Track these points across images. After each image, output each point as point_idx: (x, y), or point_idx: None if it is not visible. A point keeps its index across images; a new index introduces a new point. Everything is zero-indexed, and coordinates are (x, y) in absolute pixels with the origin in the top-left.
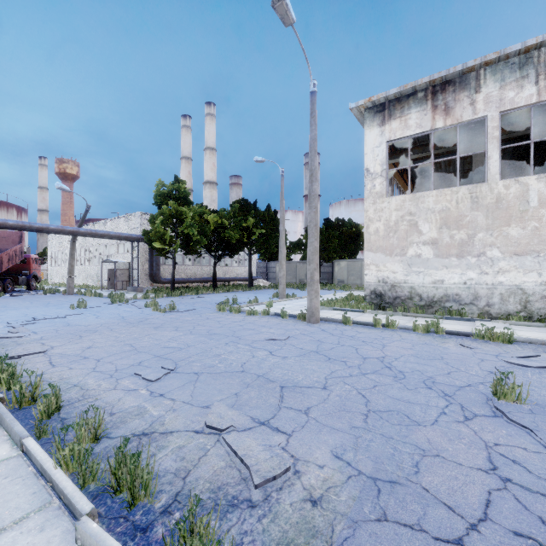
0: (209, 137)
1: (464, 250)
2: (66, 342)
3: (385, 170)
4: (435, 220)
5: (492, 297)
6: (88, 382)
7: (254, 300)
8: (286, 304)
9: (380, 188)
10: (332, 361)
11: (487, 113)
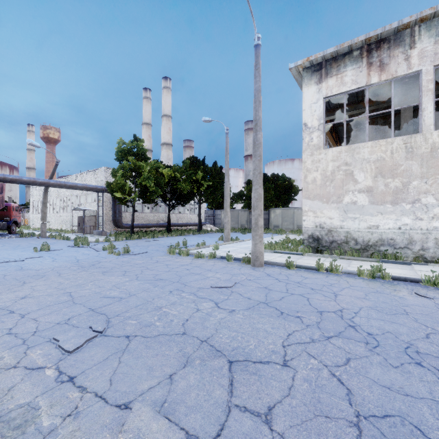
0: (165, 106)
1: (399, 197)
2: (4, 290)
3: (322, 124)
4: (370, 169)
5: (427, 241)
6: None
7: (202, 243)
8: (230, 246)
9: (317, 141)
10: (285, 317)
11: (422, 68)
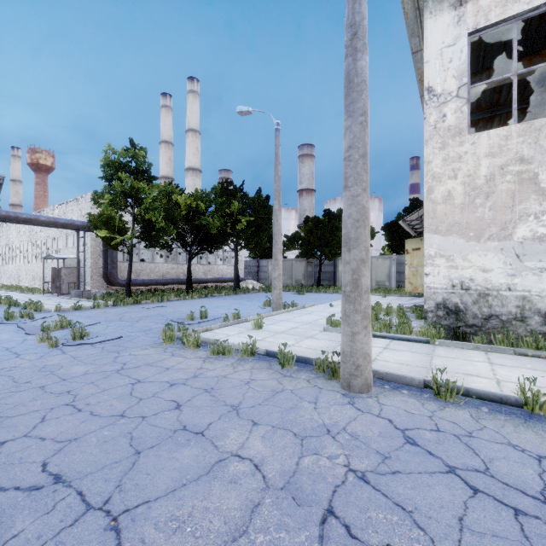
0: (191, 118)
1: None
2: None
3: (465, 84)
4: None
5: None
6: None
7: (234, 315)
8: (284, 320)
9: (455, 120)
10: None
11: None
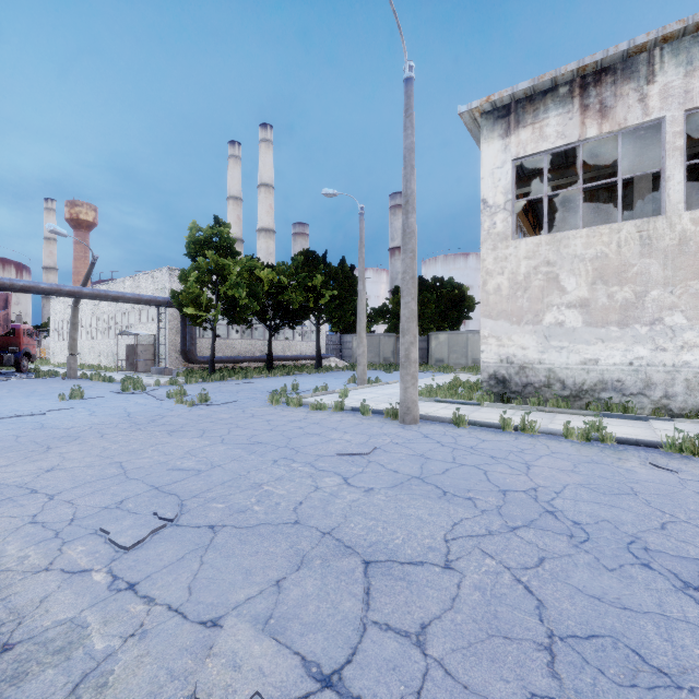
0: (264, 170)
1: (629, 315)
2: (19, 459)
3: (510, 200)
4: (585, 272)
5: (673, 384)
6: (5, 551)
7: (323, 387)
8: (367, 392)
9: (502, 228)
10: (450, 498)
11: (665, 113)
